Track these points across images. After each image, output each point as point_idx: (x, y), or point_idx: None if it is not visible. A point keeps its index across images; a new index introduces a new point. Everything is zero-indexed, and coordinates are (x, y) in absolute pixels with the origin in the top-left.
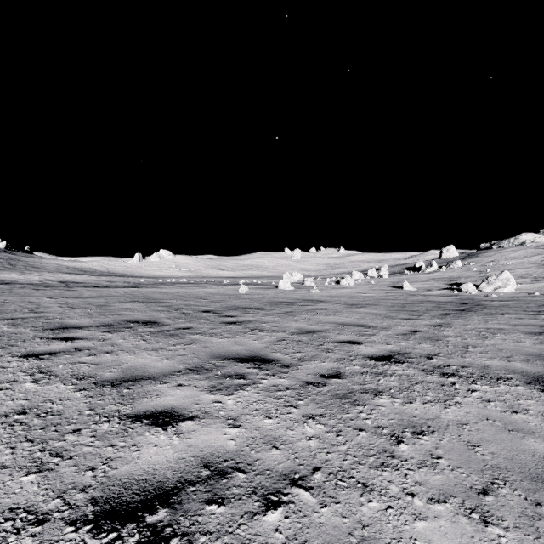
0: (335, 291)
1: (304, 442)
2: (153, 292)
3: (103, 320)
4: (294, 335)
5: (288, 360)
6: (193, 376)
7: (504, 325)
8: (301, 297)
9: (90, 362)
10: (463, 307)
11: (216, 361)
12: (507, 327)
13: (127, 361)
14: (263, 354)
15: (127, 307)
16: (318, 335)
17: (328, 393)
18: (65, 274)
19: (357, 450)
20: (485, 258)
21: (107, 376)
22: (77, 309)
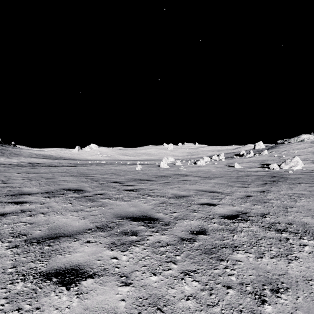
0: (194, 169)
1: (183, 302)
2: (84, 169)
3: (47, 189)
4: (171, 199)
5: (167, 219)
6: (99, 234)
7: (303, 191)
8: (174, 172)
9: (28, 221)
10: (274, 179)
11: (117, 220)
12: (306, 193)
13: (55, 221)
14: (150, 214)
15: (65, 179)
16: (186, 199)
17: (198, 249)
18: (33, 158)
19: (229, 312)
20: (281, 149)
21: (36, 234)
22: (33, 181)
